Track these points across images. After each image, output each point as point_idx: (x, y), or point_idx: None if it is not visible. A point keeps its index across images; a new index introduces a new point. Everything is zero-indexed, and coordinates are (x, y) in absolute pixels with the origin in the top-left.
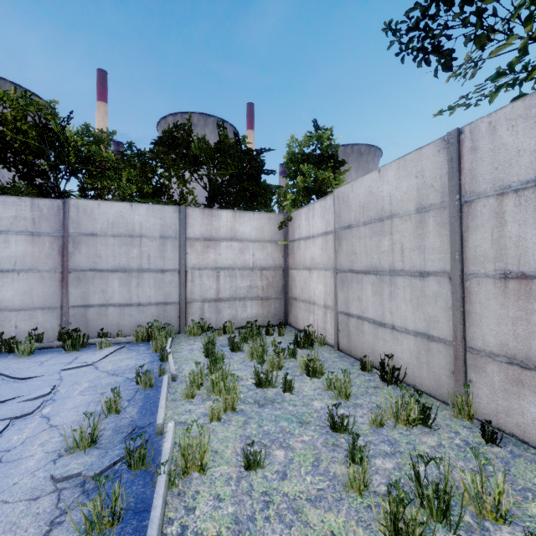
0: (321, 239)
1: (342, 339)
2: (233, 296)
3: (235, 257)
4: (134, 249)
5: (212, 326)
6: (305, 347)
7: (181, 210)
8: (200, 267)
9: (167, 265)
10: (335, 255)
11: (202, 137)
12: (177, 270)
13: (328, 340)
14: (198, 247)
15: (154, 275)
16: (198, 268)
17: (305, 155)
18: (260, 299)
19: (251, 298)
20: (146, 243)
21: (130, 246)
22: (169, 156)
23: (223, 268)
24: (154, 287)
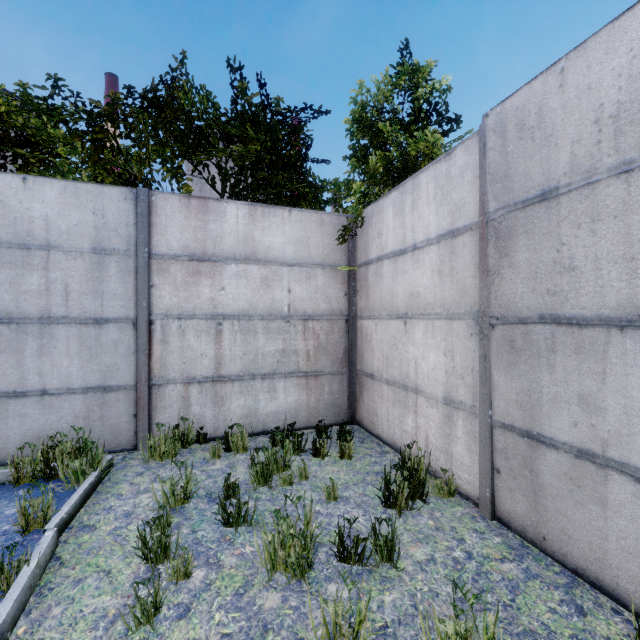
0: (436, 249)
1: (510, 496)
2: (249, 372)
3: (254, 295)
4: (31, 275)
5: (206, 431)
6: (408, 505)
7: (138, 196)
8: (181, 314)
9: (107, 308)
10: (484, 282)
11: (201, 87)
12: (130, 319)
13: (459, 482)
14: (176, 273)
15: (79, 329)
16: (177, 315)
17: (384, 112)
18: (302, 375)
19: (285, 374)
20: (61, 262)
21: (21, 268)
22: (140, 114)
23: (228, 316)
24: (79, 355)
